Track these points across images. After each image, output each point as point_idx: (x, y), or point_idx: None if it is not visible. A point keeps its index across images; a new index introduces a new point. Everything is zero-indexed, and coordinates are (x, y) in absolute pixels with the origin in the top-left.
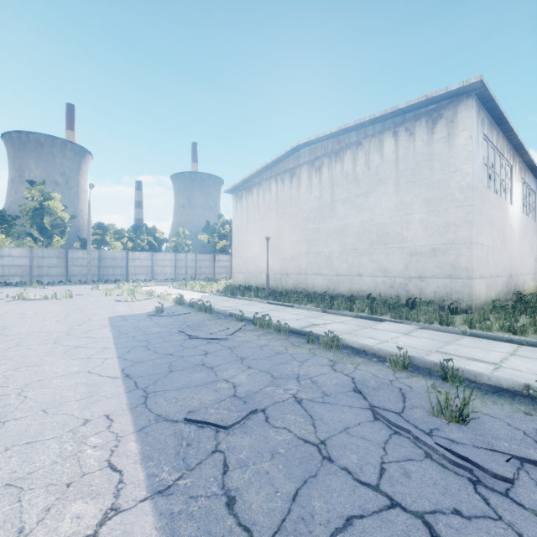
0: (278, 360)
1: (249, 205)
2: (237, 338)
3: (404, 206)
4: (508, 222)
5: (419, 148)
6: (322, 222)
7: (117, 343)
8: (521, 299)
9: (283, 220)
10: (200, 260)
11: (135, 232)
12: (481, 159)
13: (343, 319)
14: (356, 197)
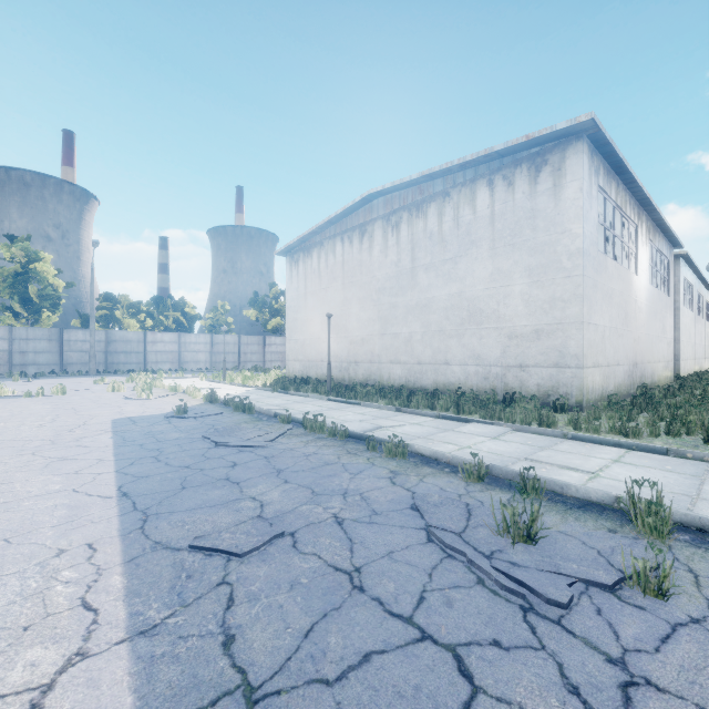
0: (325, 472)
1: (308, 271)
2: (279, 445)
3: (502, 276)
4: (632, 297)
5: (520, 201)
6: (400, 295)
7: (117, 453)
8: (643, 394)
9: (351, 291)
10: (246, 344)
11: (157, 305)
12: (595, 217)
13: (420, 420)
14: (442, 263)
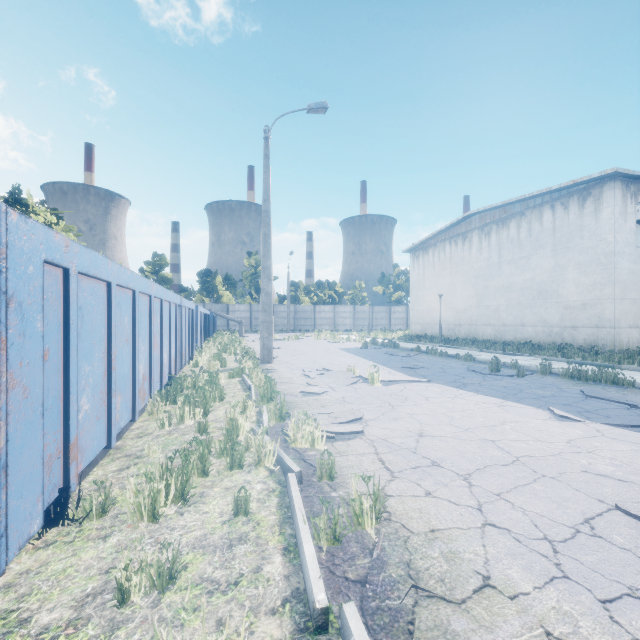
0: (437, 362)
1: (425, 263)
2: (417, 357)
3: (560, 268)
4: None
5: (572, 219)
6: (491, 280)
7: (357, 355)
8: None
9: (456, 277)
10: (377, 312)
11: (318, 287)
12: (631, 226)
13: (492, 354)
14: (519, 259)
